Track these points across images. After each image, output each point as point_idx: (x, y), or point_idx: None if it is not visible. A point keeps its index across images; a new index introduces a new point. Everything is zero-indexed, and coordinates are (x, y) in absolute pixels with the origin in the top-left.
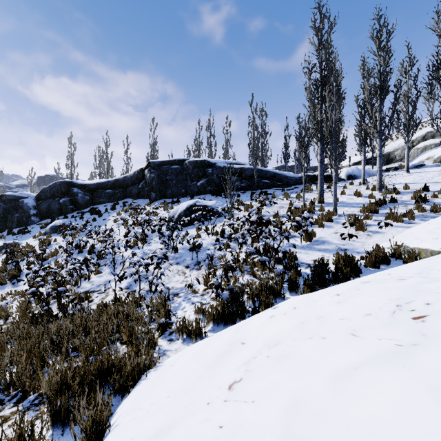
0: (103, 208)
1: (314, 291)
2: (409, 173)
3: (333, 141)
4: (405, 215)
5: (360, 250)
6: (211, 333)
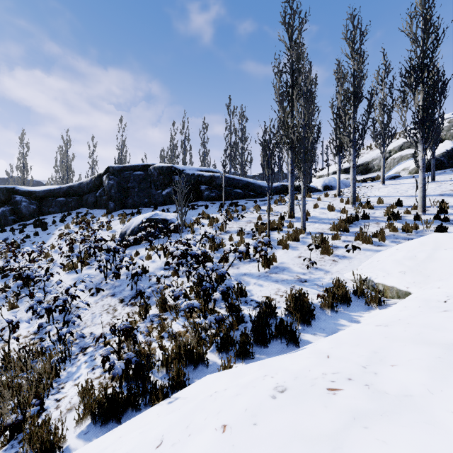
0: (51, 219)
1: (248, 354)
2: (385, 184)
3: (302, 150)
4: (376, 235)
5: (321, 282)
6: (79, 440)
